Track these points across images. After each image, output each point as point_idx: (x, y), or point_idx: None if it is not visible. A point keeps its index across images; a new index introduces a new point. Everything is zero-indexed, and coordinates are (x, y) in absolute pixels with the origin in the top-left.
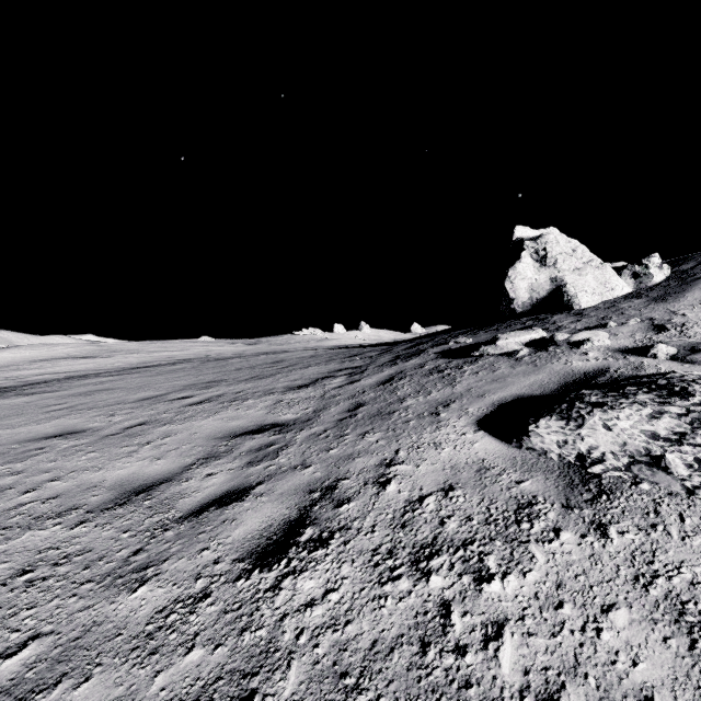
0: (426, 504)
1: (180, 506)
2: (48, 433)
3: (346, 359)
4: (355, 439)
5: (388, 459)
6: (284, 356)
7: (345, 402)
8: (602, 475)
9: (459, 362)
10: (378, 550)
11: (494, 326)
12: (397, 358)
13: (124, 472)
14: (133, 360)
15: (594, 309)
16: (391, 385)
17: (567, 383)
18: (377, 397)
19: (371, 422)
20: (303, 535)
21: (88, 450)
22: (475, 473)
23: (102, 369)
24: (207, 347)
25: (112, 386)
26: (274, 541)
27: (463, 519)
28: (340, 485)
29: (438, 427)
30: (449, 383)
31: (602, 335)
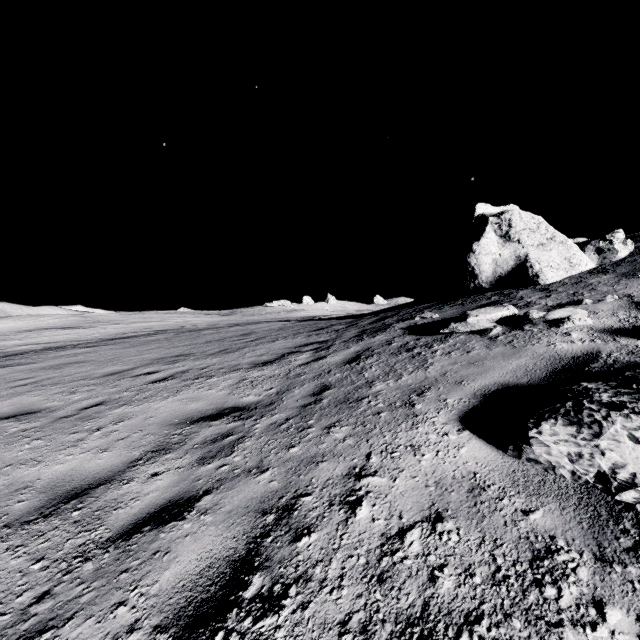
0: (409, 542)
1: (111, 521)
2: (3, 413)
3: (313, 333)
4: (319, 434)
5: (357, 467)
6: (254, 328)
7: (310, 383)
8: (637, 507)
9: (428, 339)
10: (347, 624)
11: (459, 301)
12: (363, 333)
13: (62, 468)
14: (112, 331)
15: (560, 284)
16: (358, 364)
17: (557, 370)
18: (343, 378)
19: (338, 411)
20: (249, 586)
21: (34, 437)
22: (468, 494)
23: (81, 340)
24: (184, 318)
25: (84, 358)
26: (210, 596)
27: (461, 573)
28: (299, 505)
29: (415, 424)
30: (421, 365)
31: (581, 313)
